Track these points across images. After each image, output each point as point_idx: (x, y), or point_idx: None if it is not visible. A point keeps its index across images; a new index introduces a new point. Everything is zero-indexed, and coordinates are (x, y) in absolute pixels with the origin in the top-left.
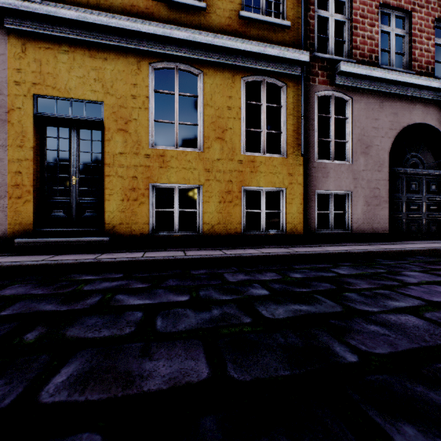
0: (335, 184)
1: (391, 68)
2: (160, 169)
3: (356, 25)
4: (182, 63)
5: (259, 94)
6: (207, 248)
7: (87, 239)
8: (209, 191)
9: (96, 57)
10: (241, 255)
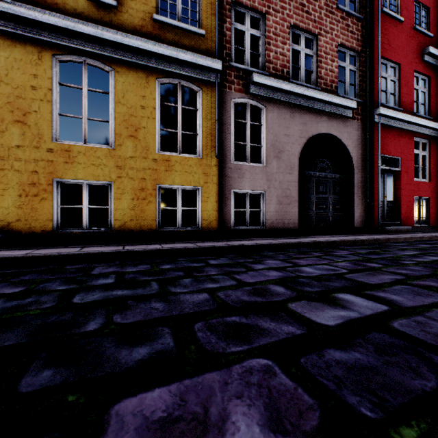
0: (251, 184)
1: (300, 83)
2: (66, 165)
3: (270, 42)
4: (91, 58)
5: (191, 96)
6: (115, 244)
7: None
8: (121, 188)
9: None
10: (133, 250)
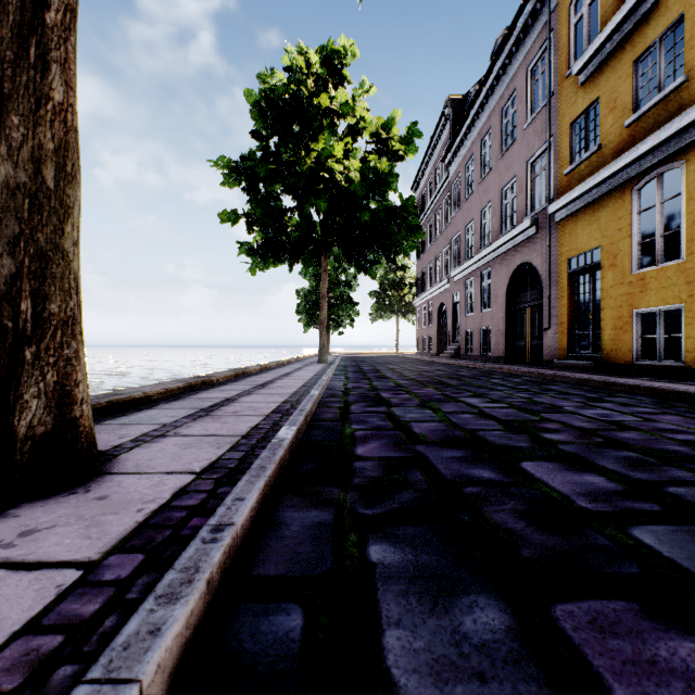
0: None
1: None
2: (640, 294)
3: None
4: (661, 166)
5: None
6: (663, 380)
7: (582, 362)
8: (692, 310)
9: (596, 211)
10: (614, 382)
